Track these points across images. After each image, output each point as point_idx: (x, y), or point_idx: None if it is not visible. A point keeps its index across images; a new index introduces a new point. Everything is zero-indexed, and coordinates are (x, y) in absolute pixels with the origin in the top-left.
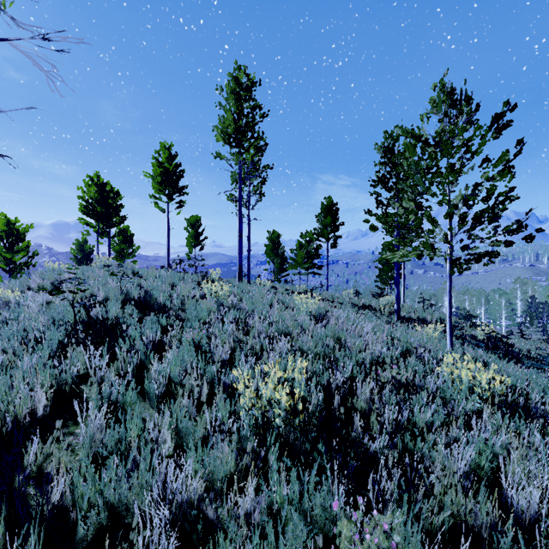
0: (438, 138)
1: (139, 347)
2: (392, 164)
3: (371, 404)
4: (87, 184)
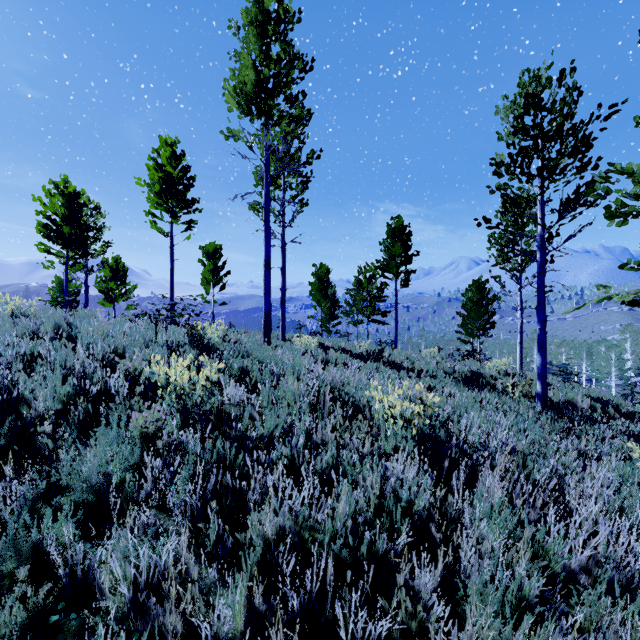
0: None
1: None
2: (538, 129)
3: None
4: (48, 192)
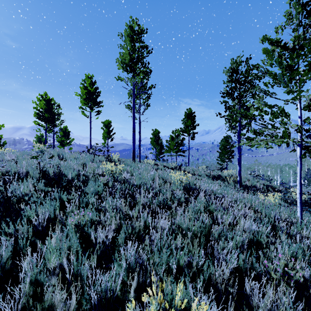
0: (297, 42)
1: (24, 231)
2: (237, 81)
3: None
4: (39, 99)
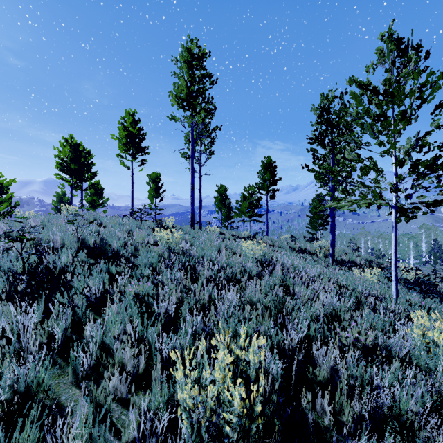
0: (388, 86)
1: (78, 301)
2: (328, 123)
3: (337, 376)
4: (63, 144)
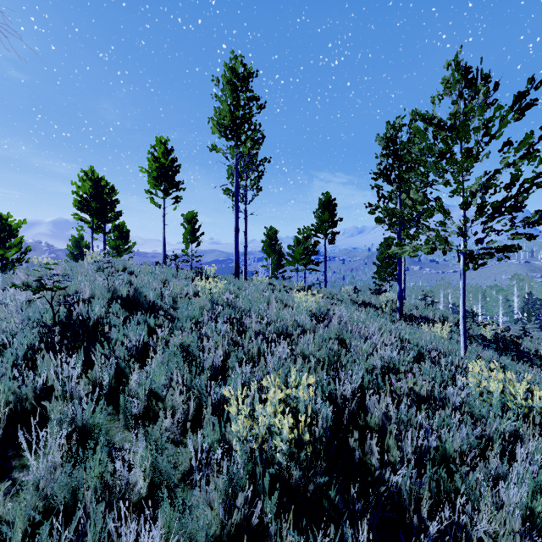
0: (453, 120)
1: (120, 353)
2: (394, 155)
3: (388, 423)
4: (82, 178)
